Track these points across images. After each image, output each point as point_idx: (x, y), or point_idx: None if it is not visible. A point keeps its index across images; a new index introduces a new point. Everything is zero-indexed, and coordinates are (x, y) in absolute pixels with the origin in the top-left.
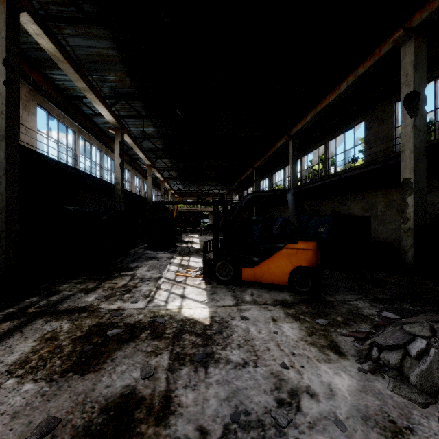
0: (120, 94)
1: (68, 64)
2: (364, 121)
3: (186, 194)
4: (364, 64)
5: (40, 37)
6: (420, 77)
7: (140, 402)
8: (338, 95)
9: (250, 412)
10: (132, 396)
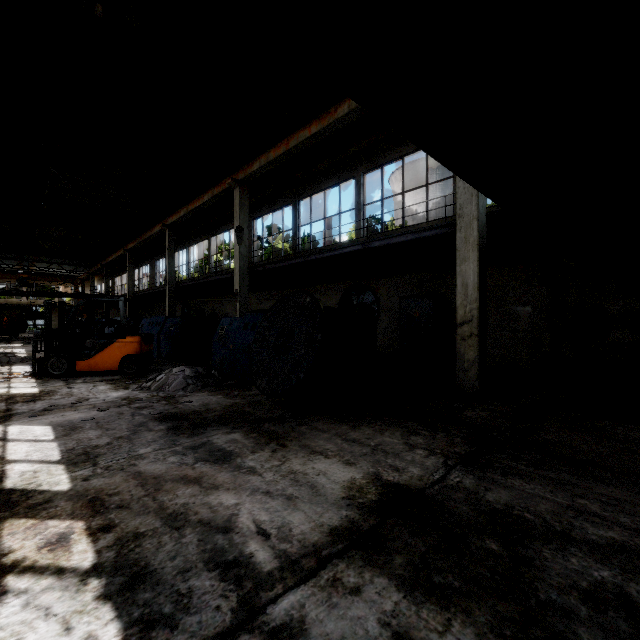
0: None
1: None
2: None
3: None
4: (218, 188)
5: None
6: (244, 217)
7: None
8: (203, 203)
9: (61, 404)
10: None
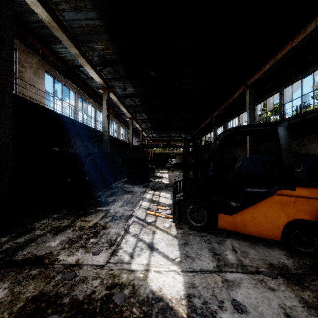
0: (106, 61)
1: (62, 32)
2: None
3: (158, 140)
4: None
5: (36, 6)
6: None
7: None
8: (303, 37)
9: None
10: None
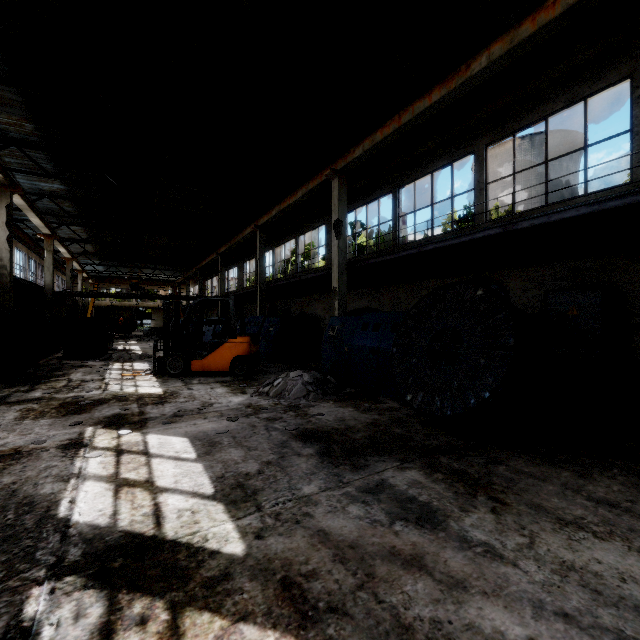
0: (10, 138)
1: None
2: (325, 224)
3: (111, 280)
4: (313, 182)
5: None
6: (343, 209)
7: (127, 414)
8: (296, 200)
9: (188, 409)
10: (120, 414)
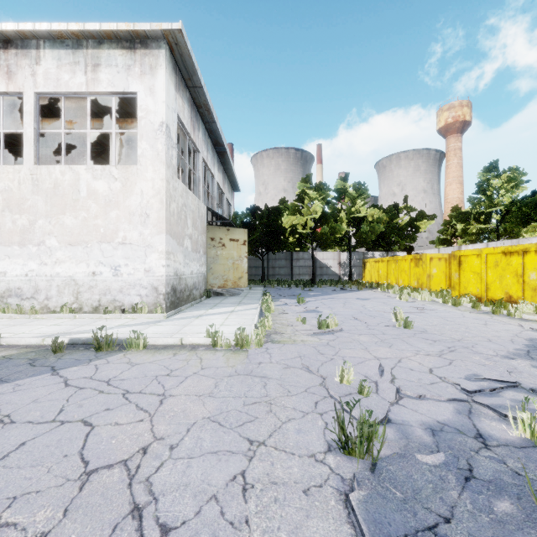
0: None
1: None
2: None
3: None
4: None
5: None
6: None
7: None
8: None
9: None
10: None
